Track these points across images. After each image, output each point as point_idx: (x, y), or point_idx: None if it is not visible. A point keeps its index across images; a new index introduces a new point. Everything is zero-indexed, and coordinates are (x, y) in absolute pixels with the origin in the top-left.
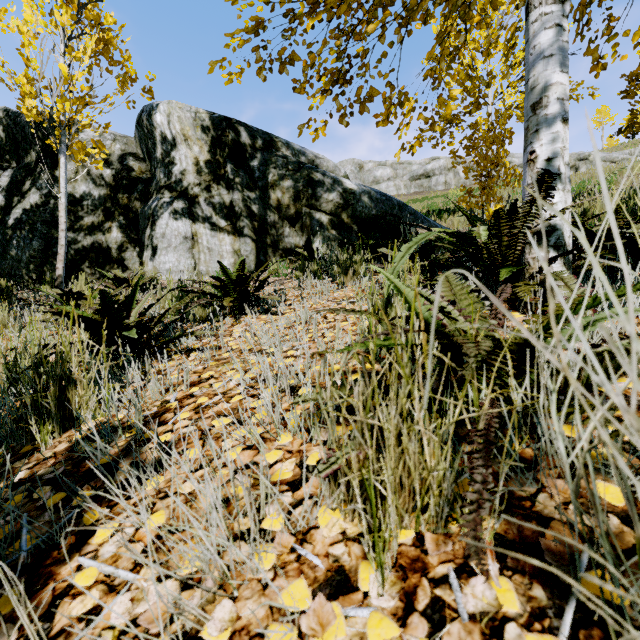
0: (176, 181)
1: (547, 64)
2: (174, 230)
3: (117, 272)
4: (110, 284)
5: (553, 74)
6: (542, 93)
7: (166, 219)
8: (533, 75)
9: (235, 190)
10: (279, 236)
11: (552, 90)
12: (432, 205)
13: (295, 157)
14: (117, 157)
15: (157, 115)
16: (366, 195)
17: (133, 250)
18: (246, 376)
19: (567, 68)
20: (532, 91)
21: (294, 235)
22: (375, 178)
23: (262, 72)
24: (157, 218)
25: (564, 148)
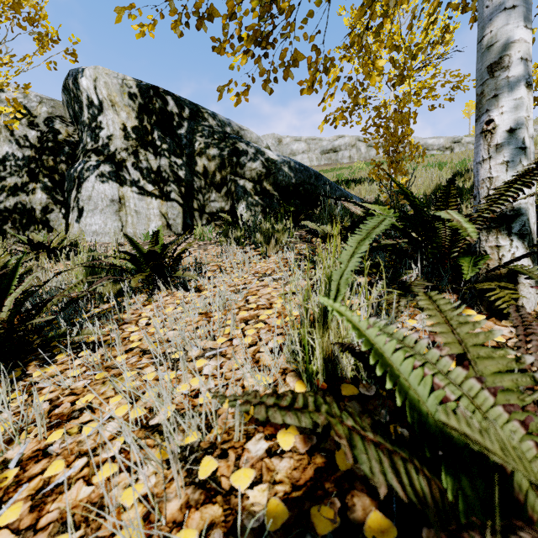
0: (103, 145)
1: (509, 17)
2: (100, 193)
3: (35, 235)
4: (25, 248)
5: (516, 29)
6: (503, 51)
7: (92, 182)
8: (490, 31)
9: (162, 156)
10: (205, 201)
11: (515, 48)
12: (340, 175)
13: (221, 127)
14: (43, 119)
15: (83, 79)
16: (286, 165)
17: (59, 211)
18: (132, 413)
19: (531, 23)
20: (489, 49)
21: (220, 200)
22: (292, 151)
23: (177, 27)
24: (83, 181)
25: (528, 118)
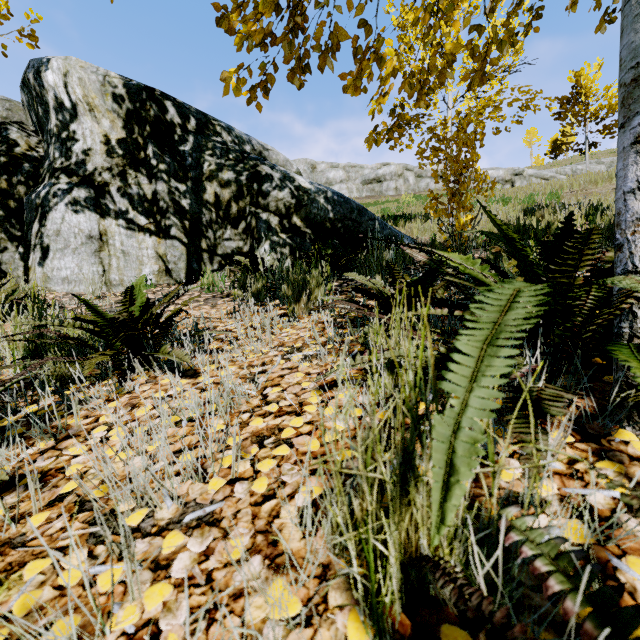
0: (77, 162)
1: None
2: (73, 226)
3: None
4: None
5: None
6: None
7: (62, 211)
8: None
9: (159, 179)
10: (217, 239)
11: None
12: (386, 210)
13: (238, 145)
14: None
15: (48, 73)
16: (322, 195)
17: (15, 251)
18: None
19: None
20: None
21: (236, 238)
22: (328, 179)
23: None
24: (48, 209)
25: None
